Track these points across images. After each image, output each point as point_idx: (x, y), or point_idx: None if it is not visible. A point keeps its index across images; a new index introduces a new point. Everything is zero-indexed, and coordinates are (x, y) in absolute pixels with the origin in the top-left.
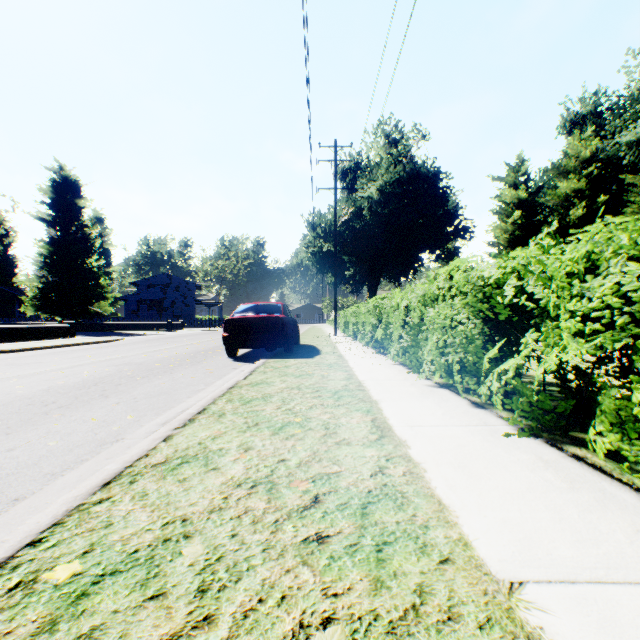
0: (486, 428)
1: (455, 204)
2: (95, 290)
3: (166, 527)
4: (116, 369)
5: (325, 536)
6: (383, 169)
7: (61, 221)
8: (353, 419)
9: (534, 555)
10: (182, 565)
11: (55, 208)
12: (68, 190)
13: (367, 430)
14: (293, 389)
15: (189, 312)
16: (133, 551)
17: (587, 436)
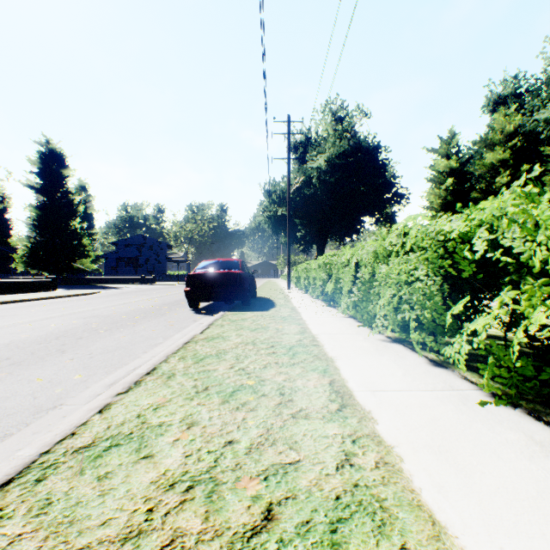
0: (455, 394)
1: (393, 174)
2: (78, 249)
3: None
4: (83, 322)
5: None
6: (330, 143)
7: (48, 188)
8: (310, 381)
9: None
10: None
11: (42, 177)
12: (54, 161)
13: (326, 397)
14: (248, 344)
15: (161, 268)
16: None
17: None
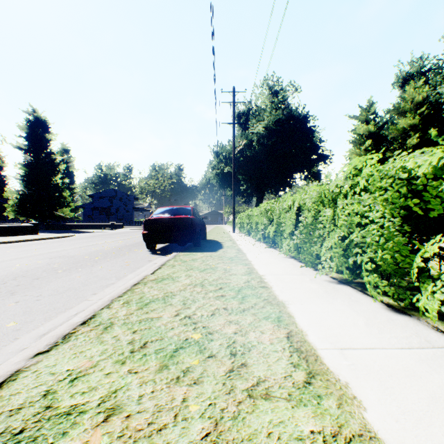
0: (439, 353)
1: (319, 138)
2: (59, 200)
3: None
4: (47, 262)
5: None
6: (268, 112)
7: (34, 150)
8: (264, 335)
9: None
10: None
11: (29, 140)
12: (39, 127)
13: (286, 359)
14: (196, 286)
15: (129, 216)
16: None
17: None
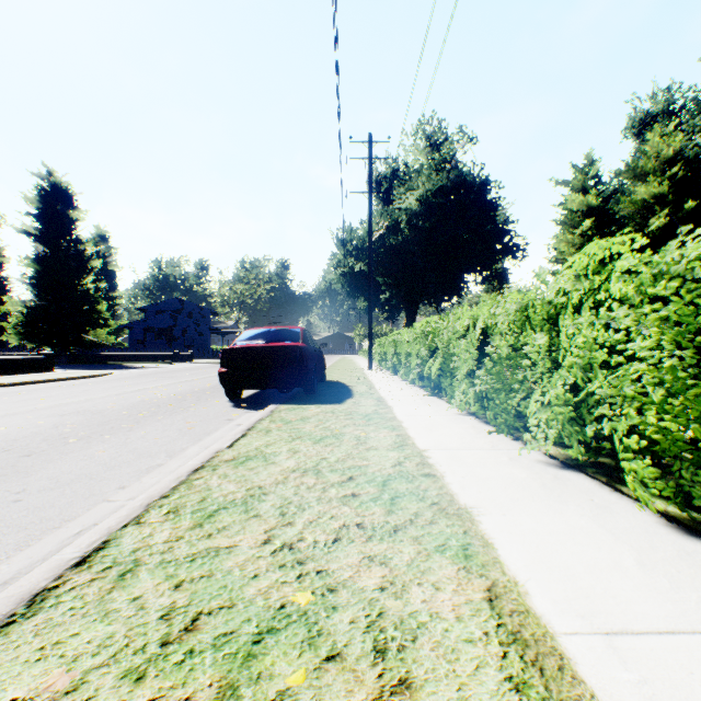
0: None
1: (505, 218)
2: (90, 316)
3: None
4: (54, 422)
5: None
6: (424, 176)
7: (50, 235)
8: (441, 594)
9: None
10: None
11: (42, 220)
12: (58, 199)
13: (497, 665)
14: (306, 473)
15: (203, 341)
16: None
17: None
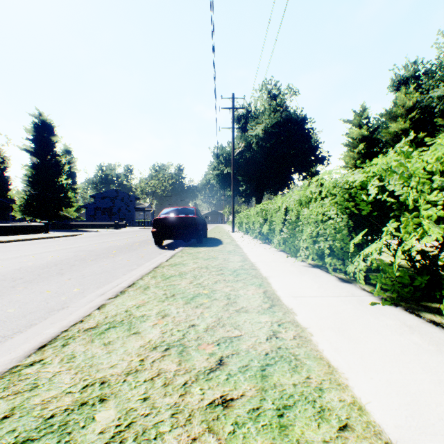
0: (354, 298)
1: (316, 140)
2: (64, 200)
3: (85, 390)
4: (73, 254)
5: (229, 399)
6: (266, 115)
7: (40, 152)
8: (249, 291)
9: (427, 420)
10: (93, 433)
11: (36, 142)
12: (45, 130)
13: (260, 300)
14: (202, 268)
15: (130, 216)
16: (49, 416)
17: (442, 305)
